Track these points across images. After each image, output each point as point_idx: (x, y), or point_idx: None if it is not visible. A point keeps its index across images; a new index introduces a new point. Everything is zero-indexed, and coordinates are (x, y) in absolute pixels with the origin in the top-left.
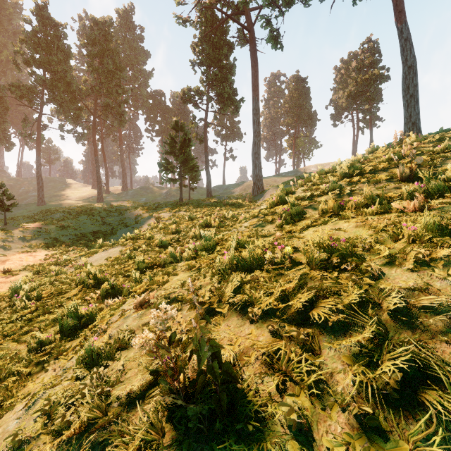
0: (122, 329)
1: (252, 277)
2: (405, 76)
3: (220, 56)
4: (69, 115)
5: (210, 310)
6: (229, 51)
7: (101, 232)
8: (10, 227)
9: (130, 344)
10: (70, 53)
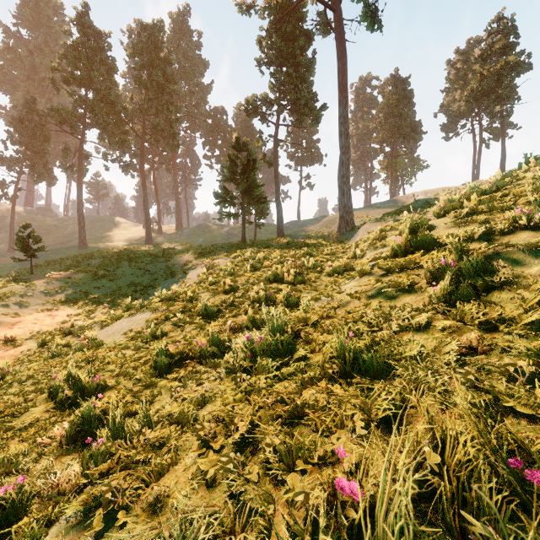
0: None
1: None
2: None
3: (295, 49)
4: (114, 141)
5: None
6: (306, 44)
7: (141, 284)
8: (35, 277)
9: None
10: (114, 66)
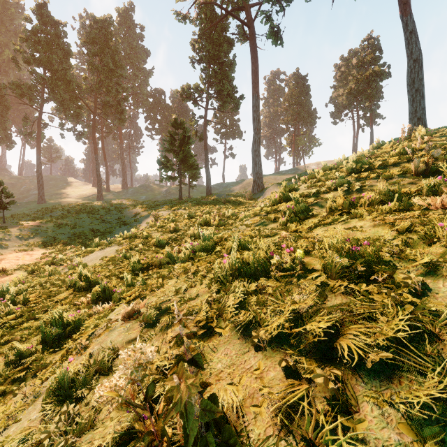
0: (103, 347)
1: (257, 286)
2: (410, 70)
3: (220, 52)
4: (69, 114)
5: (207, 327)
6: (229, 48)
7: (99, 231)
8: (8, 225)
9: (112, 367)
10: (70, 51)
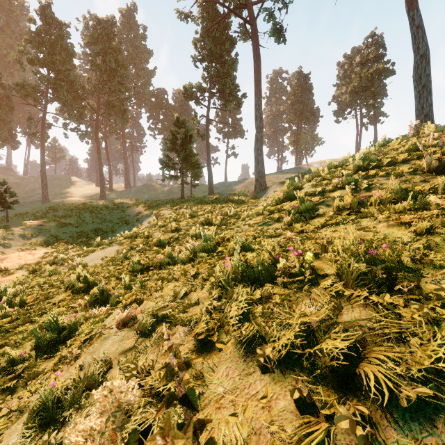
0: (95, 359)
1: (262, 293)
2: (417, 65)
3: (222, 51)
4: (72, 114)
5: (206, 340)
6: (231, 47)
7: (101, 230)
8: (11, 224)
9: (102, 382)
10: (73, 52)
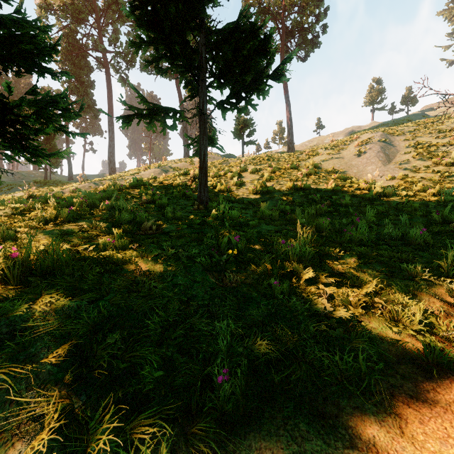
0: None
1: None
2: (183, 131)
3: (82, 74)
4: None
5: None
6: (89, 71)
7: None
8: None
9: None
10: None
